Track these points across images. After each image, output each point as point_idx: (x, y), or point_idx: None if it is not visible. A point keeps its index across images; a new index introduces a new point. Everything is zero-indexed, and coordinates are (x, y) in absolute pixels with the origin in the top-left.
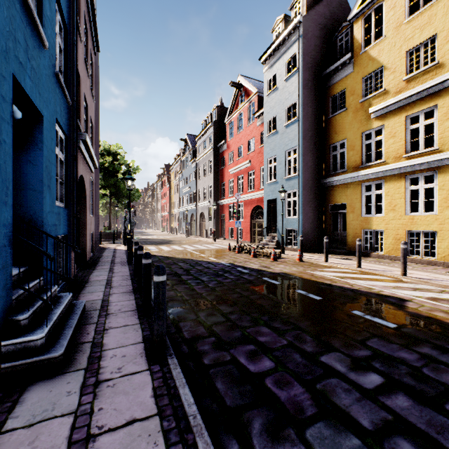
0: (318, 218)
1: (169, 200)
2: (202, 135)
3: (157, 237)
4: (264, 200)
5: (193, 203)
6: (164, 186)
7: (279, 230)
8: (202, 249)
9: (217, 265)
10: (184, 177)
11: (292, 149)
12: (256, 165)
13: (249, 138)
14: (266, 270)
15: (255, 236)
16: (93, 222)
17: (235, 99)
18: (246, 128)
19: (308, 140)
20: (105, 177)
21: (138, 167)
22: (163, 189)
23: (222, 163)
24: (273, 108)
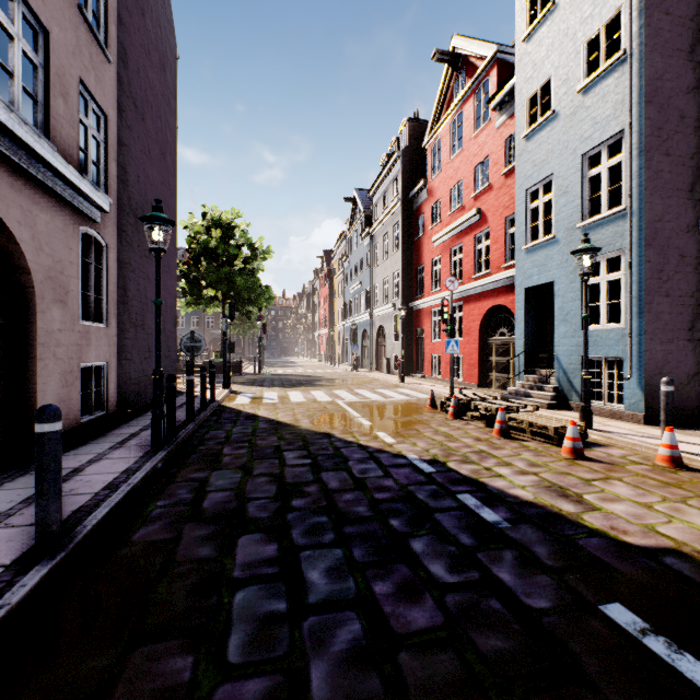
0: (691, 328)
1: (330, 310)
2: (381, 183)
3: (302, 371)
4: (516, 289)
5: (366, 311)
6: (323, 286)
7: (561, 360)
8: (370, 401)
9: (391, 470)
10: (352, 266)
11: (603, 146)
12: (493, 217)
13: (476, 161)
14: (578, 519)
15: (491, 372)
16: (109, 339)
17: (444, 91)
18: (470, 141)
19: (661, 107)
20: (211, 267)
21: (269, 248)
22: (322, 291)
23: (417, 229)
24: (544, 60)
